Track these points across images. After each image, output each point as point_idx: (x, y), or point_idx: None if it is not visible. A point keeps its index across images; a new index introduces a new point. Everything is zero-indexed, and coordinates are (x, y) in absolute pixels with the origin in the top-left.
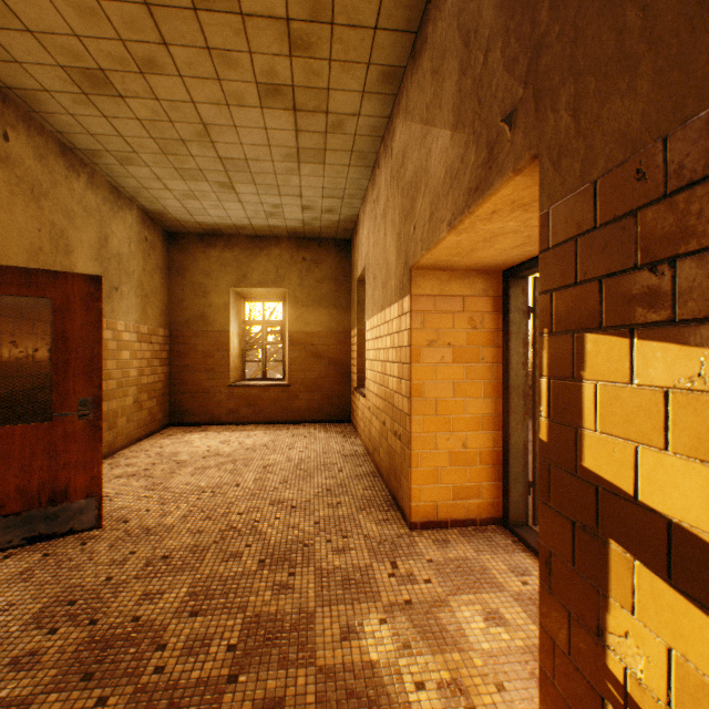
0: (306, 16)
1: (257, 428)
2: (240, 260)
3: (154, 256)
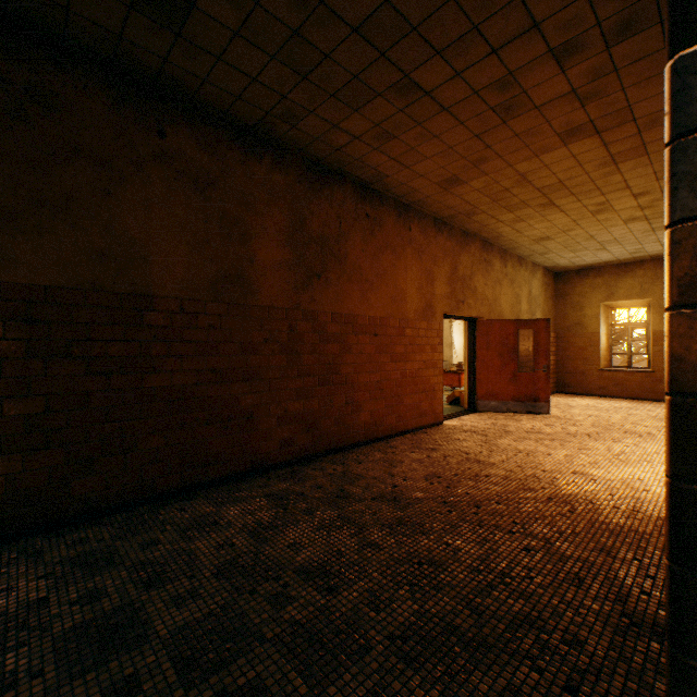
0: (648, 202)
1: (622, 400)
2: (607, 283)
3: (548, 291)
